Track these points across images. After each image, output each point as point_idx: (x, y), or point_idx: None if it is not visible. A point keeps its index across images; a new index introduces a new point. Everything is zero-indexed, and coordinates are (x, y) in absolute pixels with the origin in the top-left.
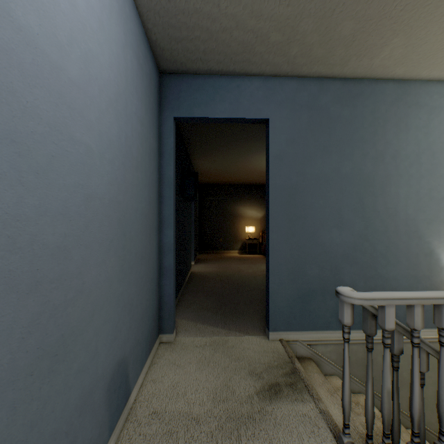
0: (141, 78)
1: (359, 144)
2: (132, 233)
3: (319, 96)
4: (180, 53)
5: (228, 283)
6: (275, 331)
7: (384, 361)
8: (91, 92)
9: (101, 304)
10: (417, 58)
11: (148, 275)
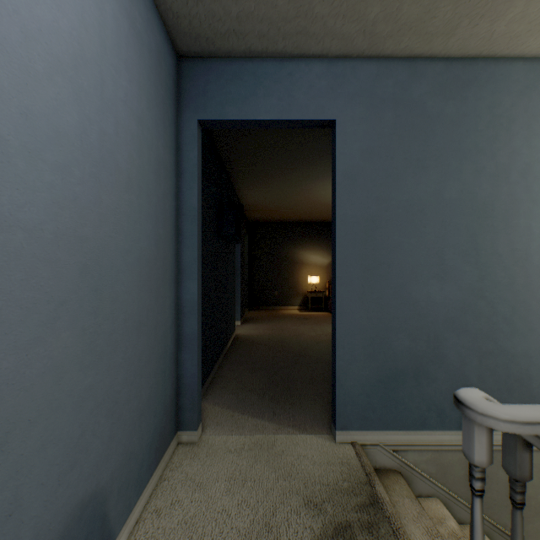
0: (139, 52)
1: (471, 155)
2: (116, 288)
3: (410, 85)
4: (202, 22)
5: (282, 351)
6: (344, 429)
7: None
8: None
9: (31, 417)
10: None
11: (154, 349)
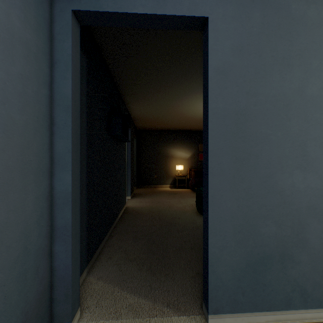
0: None
1: None
2: None
3: None
4: None
5: (159, 220)
6: (216, 313)
7: None
8: None
9: None
10: None
11: None
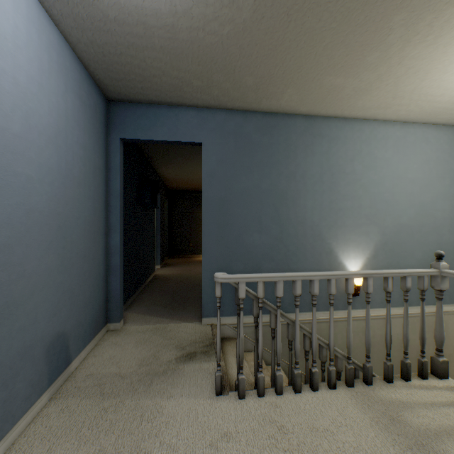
0: (84, 112)
1: (276, 165)
2: (73, 236)
3: (244, 125)
4: (122, 88)
5: (186, 283)
6: (207, 317)
7: (240, 319)
8: (32, 137)
9: (41, 287)
10: (312, 102)
11: (93, 271)
